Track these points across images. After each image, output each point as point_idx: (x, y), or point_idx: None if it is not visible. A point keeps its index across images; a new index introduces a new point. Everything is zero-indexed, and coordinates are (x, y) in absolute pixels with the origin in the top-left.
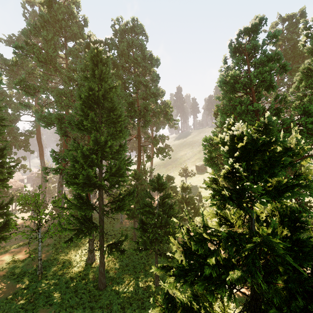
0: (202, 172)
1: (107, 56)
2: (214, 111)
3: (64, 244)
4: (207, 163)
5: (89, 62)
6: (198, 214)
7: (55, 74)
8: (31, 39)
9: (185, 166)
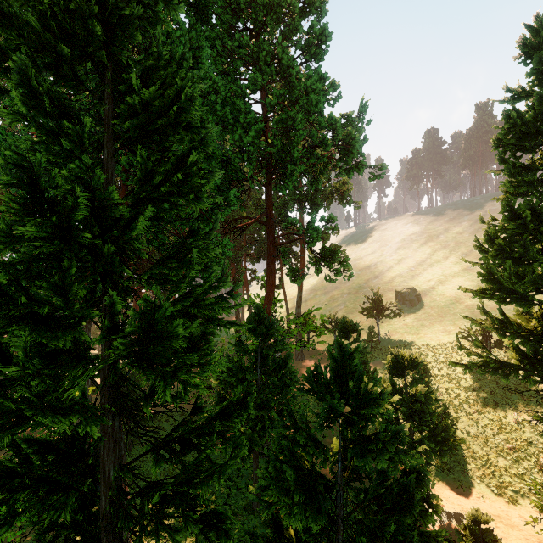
0: (412, 306)
1: None
2: (499, 134)
3: None
4: (475, 291)
5: None
6: (447, 446)
7: None
8: None
9: (375, 293)
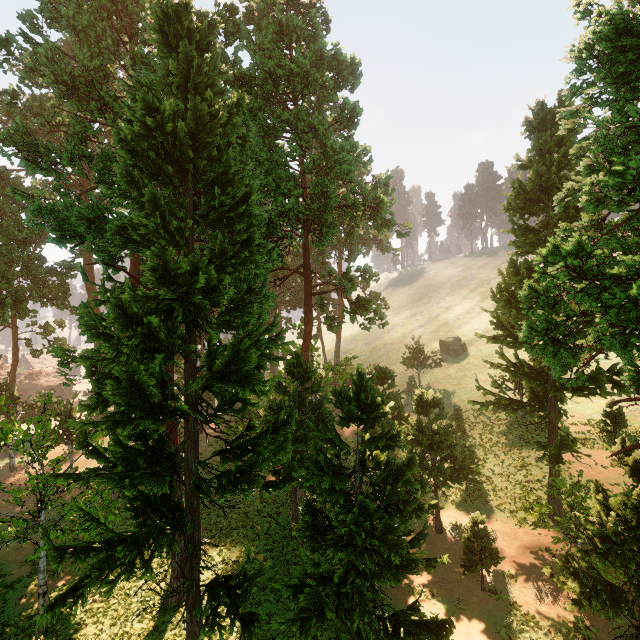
0: (456, 356)
1: (210, 27)
2: (509, 199)
3: (43, 617)
4: (488, 337)
5: (155, 40)
6: (464, 474)
7: (100, 117)
8: (46, 36)
9: (416, 342)
